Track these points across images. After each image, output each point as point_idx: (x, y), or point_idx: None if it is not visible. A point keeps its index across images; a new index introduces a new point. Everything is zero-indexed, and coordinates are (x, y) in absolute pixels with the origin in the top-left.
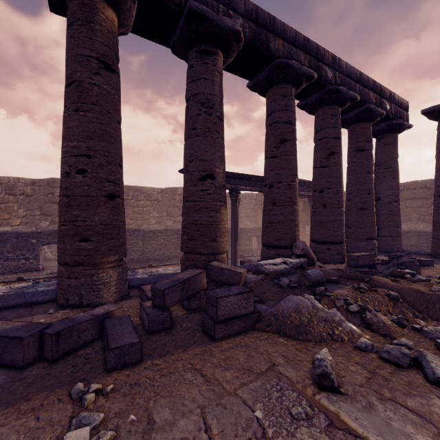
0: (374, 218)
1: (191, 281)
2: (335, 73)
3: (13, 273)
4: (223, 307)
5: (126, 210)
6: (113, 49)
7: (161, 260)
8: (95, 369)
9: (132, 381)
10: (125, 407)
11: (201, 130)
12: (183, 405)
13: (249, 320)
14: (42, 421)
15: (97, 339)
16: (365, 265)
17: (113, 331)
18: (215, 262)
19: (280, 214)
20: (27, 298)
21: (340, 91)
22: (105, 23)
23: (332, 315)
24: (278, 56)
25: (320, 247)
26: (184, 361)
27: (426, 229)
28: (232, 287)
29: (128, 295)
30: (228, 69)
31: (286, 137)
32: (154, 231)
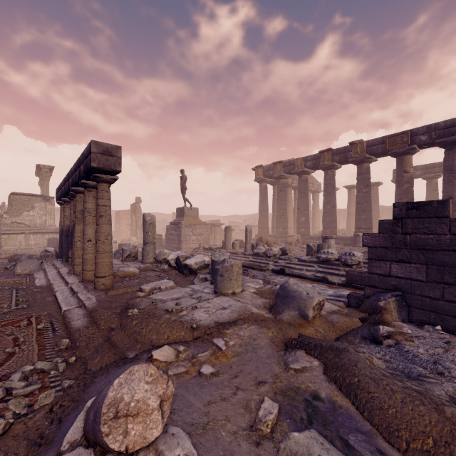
0: None
1: None
2: None
3: None
4: None
5: None
6: (435, 187)
7: None
8: None
9: None
10: None
11: None
12: None
13: None
14: None
15: None
16: None
17: None
18: None
19: None
20: None
21: None
22: (433, 183)
23: None
24: None
25: None
26: None
27: None
28: None
29: None
30: None
31: None
32: None
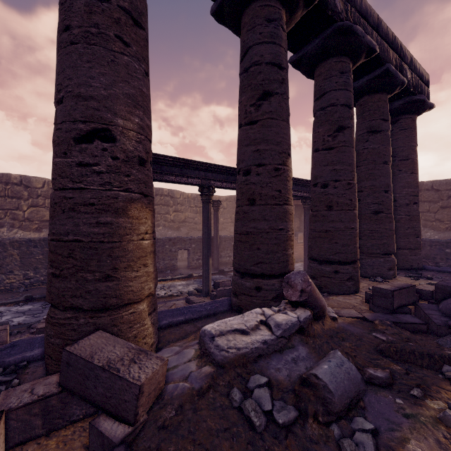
0: (393, 226)
1: None
2: (347, 4)
3: None
4: None
5: None
6: None
7: None
8: None
9: None
10: None
11: (81, 29)
12: None
13: None
14: None
15: None
16: (402, 305)
17: None
18: (96, 335)
19: (262, 220)
20: None
21: (354, 31)
22: None
23: None
24: None
25: (324, 269)
26: None
27: (434, 237)
28: None
29: None
30: None
31: (271, 89)
32: None
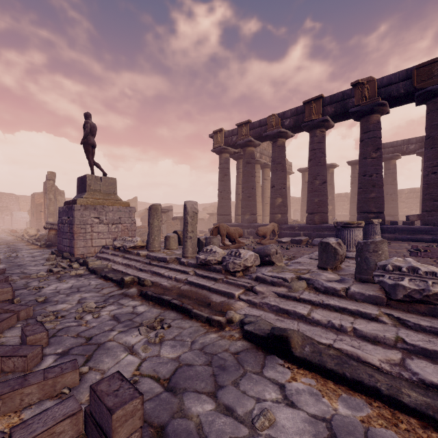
0: None
1: None
2: None
3: None
4: None
5: None
6: None
7: None
8: None
9: None
10: None
11: None
12: None
13: None
14: None
15: None
16: None
17: None
18: None
19: None
20: None
21: None
22: None
23: None
24: None
25: None
26: None
27: None
28: None
29: None
30: None
31: None
32: None
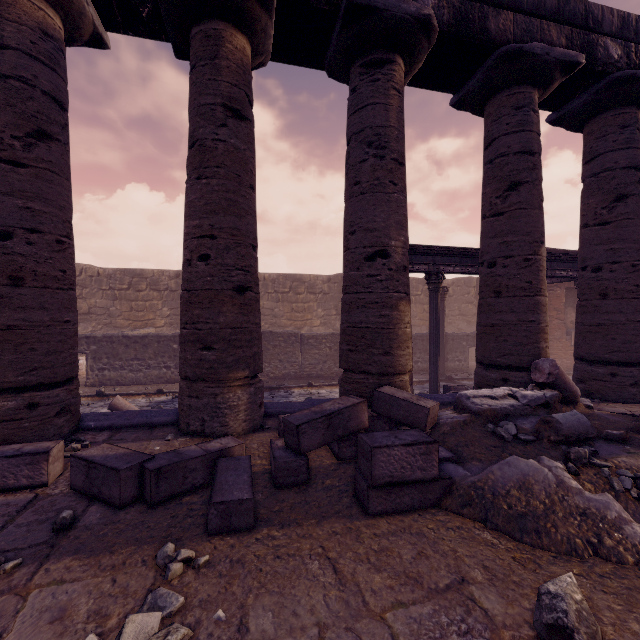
0: None
1: (342, 415)
2: (629, 46)
3: (154, 383)
4: (383, 464)
5: (282, 306)
6: (244, 88)
7: (326, 378)
8: (195, 527)
9: (234, 557)
10: (215, 594)
11: (368, 183)
12: (294, 615)
13: (431, 490)
14: (118, 586)
15: (209, 484)
16: None
17: (223, 477)
18: (387, 387)
19: (509, 312)
20: (149, 418)
21: (639, 77)
22: (233, 56)
23: (600, 507)
24: (503, 42)
25: (595, 371)
26: (313, 541)
27: None
28: (403, 431)
29: (264, 426)
30: (416, 82)
31: (520, 178)
32: (316, 336)
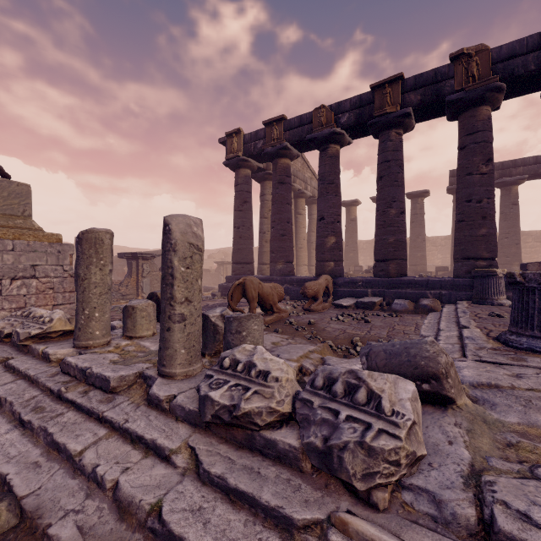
0: None
1: None
2: None
3: None
4: None
5: None
6: (517, 198)
7: None
8: None
9: None
10: None
11: None
12: None
13: None
14: None
15: None
16: None
17: None
18: None
19: None
20: None
21: None
22: (514, 192)
23: None
24: None
25: None
26: None
27: None
28: None
29: None
30: None
31: None
32: None
